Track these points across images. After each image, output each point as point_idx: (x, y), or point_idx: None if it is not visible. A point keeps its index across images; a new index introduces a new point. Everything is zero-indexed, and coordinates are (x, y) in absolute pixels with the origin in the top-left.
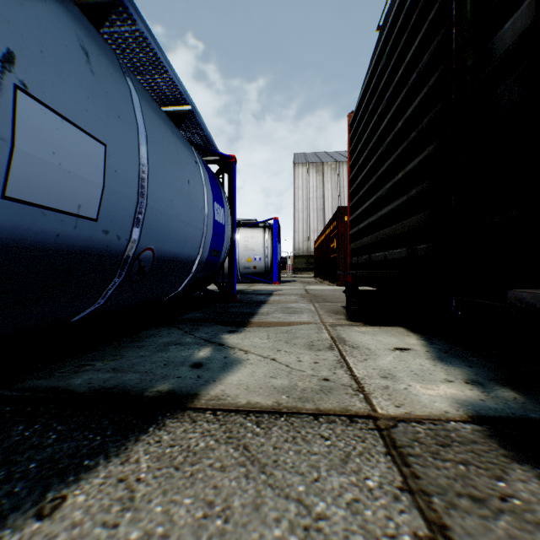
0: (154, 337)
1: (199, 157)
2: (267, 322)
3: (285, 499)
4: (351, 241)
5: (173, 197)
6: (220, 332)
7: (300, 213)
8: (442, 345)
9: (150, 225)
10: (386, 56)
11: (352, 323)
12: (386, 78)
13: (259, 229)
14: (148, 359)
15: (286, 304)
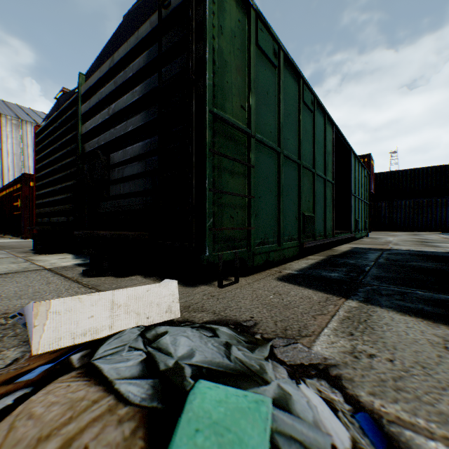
0: None
1: None
2: None
3: (21, 277)
4: (38, 208)
5: None
6: None
7: None
8: (82, 255)
9: None
10: (59, 123)
11: (38, 255)
12: (59, 134)
13: None
14: None
15: None
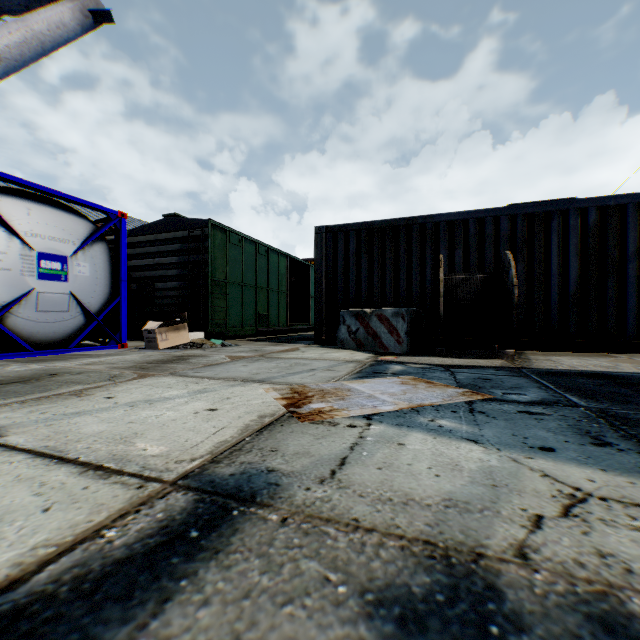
0: None
1: None
2: None
3: None
4: None
5: None
6: None
7: None
8: None
9: None
10: None
11: None
12: None
13: None
14: None
15: None
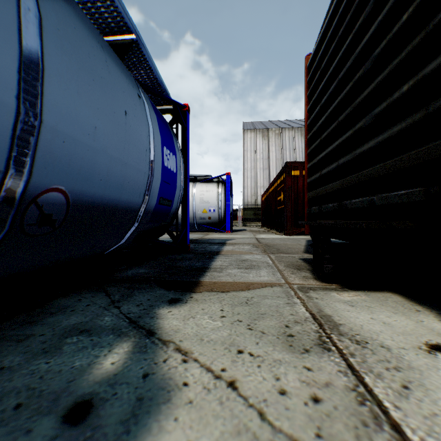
0: (62, 314)
1: (146, 96)
2: (220, 283)
3: None
4: (308, 190)
5: (98, 124)
6: (158, 303)
7: (249, 172)
8: None
9: (54, 155)
10: None
11: (325, 285)
12: None
13: (213, 184)
14: (5, 380)
15: (240, 255)
